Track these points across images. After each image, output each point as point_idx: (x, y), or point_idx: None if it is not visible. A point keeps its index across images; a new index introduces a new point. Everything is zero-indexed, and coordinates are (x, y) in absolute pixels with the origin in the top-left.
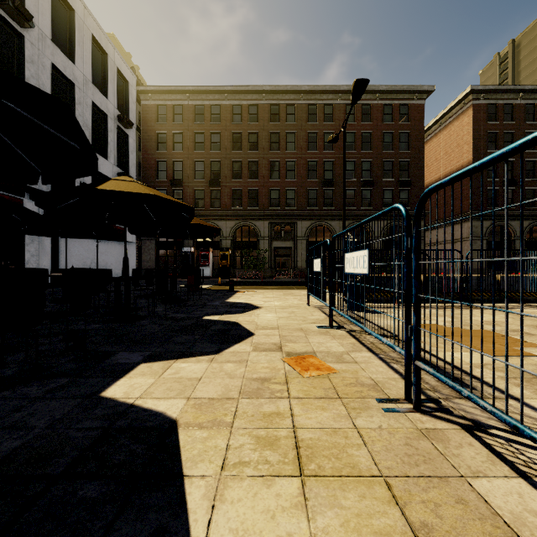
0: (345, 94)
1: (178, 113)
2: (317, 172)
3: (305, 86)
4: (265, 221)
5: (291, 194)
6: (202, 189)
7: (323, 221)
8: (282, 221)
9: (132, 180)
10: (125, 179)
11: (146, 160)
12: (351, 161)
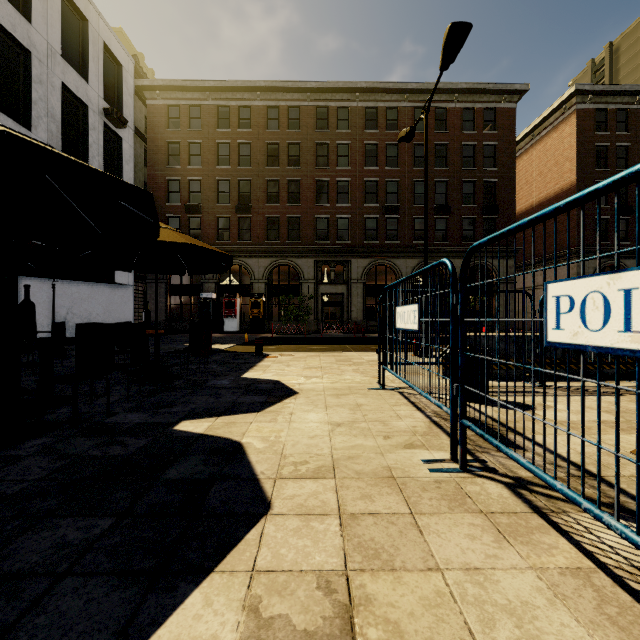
0: (413, 94)
1: (195, 117)
2: (377, 195)
3: (362, 82)
4: (310, 259)
5: (344, 223)
6: (227, 216)
7: (385, 259)
8: (332, 259)
9: None
10: None
11: (153, 178)
12: (422, 181)
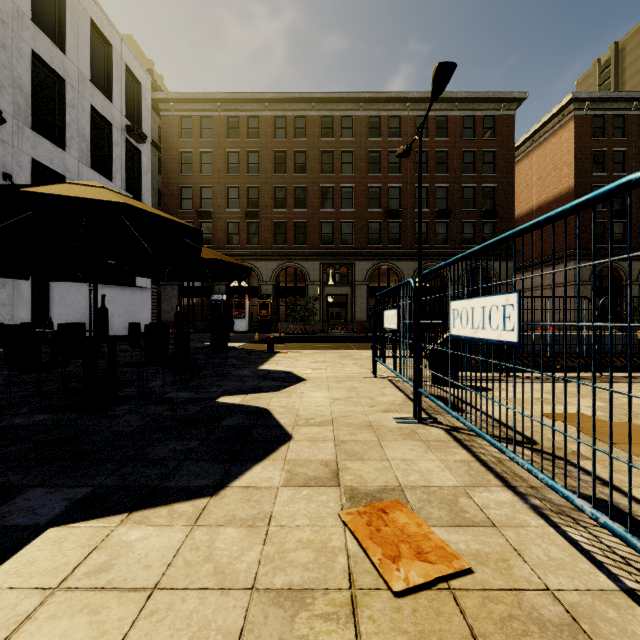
0: (415, 103)
1: (206, 127)
2: (380, 200)
3: (366, 92)
4: (315, 262)
5: (348, 228)
6: (237, 221)
7: (388, 262)
8: (336, 262)
9: (102, 186)
10: (90, 183)
11: (167, 186)
12: (423, 187)
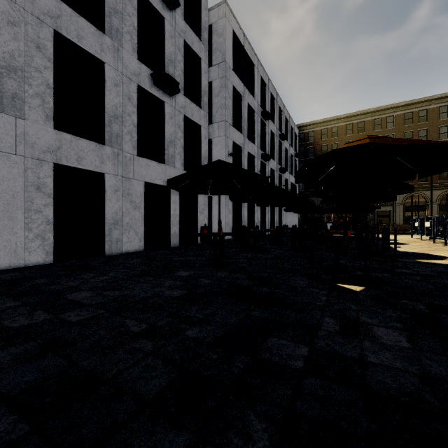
0: (438, 100)
1: (310, 136)
2: None
3: (402, 102)
4: None
5: None
6: None
7: (418, 192)
8: None
9: None
10: None
11: None
12: None
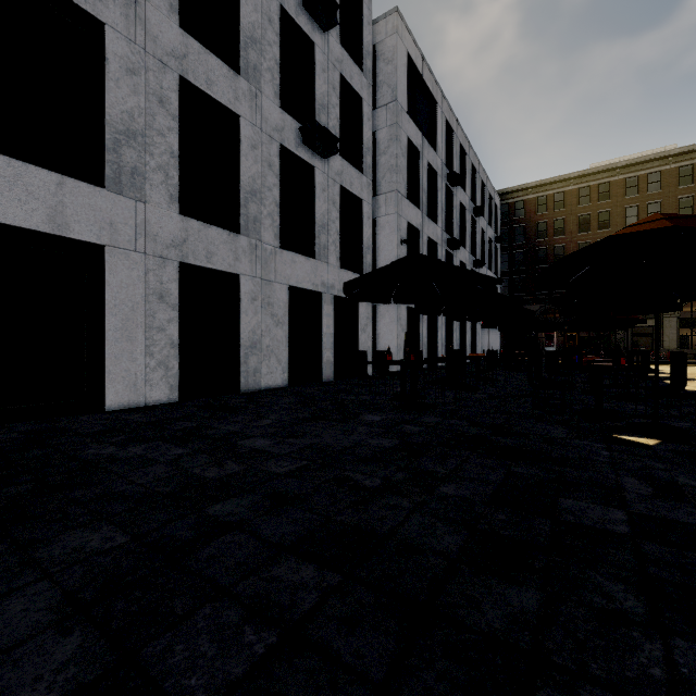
0: None
1: (519, 208)
2: None
3: (675, 149)
4: None
5: None
6: None
7: None
8: None
9: None
10: None
11: None
12: None
